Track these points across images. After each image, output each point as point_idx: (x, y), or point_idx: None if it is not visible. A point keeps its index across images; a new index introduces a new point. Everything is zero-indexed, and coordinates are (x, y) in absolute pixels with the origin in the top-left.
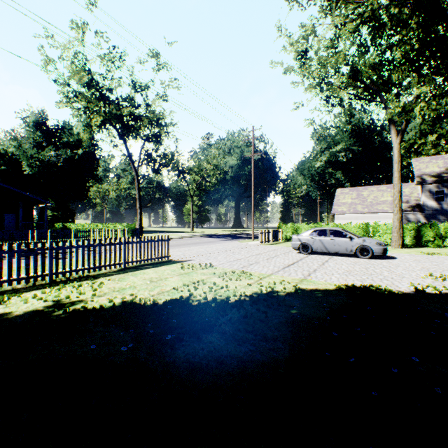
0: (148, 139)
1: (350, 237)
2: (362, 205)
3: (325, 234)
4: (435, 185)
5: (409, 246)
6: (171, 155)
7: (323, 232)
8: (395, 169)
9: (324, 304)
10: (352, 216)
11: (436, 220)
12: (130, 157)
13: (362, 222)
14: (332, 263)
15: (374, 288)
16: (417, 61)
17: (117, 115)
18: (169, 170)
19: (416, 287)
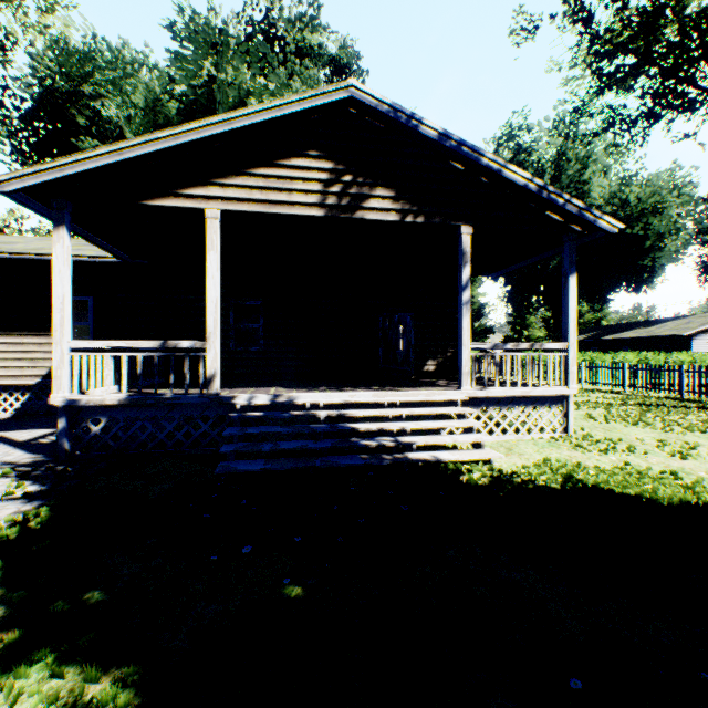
0: None
1: None
2: None
3: None
4: None
5: None
6: None
7: None
8: None
9: (214, 557)
10: None
11: None
12: None
13: None
14: None
15: (21, 527)
16: None
17: None
18: None
19: (2, 495)
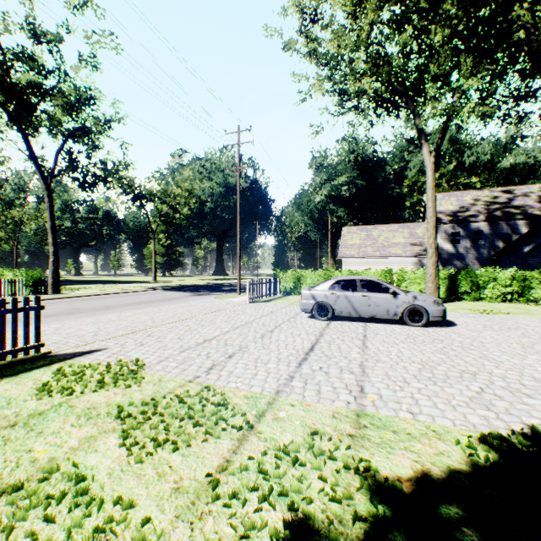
0: (73, 136)
1: (394, 292)
2: (373, 247)
3: (355, 288)
4: (451, 225)
5: (442, 299)
6: (113, 164)
7: (350, 283)
8: (430, 196)
9: None
10: (362, 261)
11: (452, 266)
12: (34, 160)
13: (373, 268)
14: (379, 342)
15: None
16: (455, 55)
17: (5, 83)
18: (110, 188)
19: None
